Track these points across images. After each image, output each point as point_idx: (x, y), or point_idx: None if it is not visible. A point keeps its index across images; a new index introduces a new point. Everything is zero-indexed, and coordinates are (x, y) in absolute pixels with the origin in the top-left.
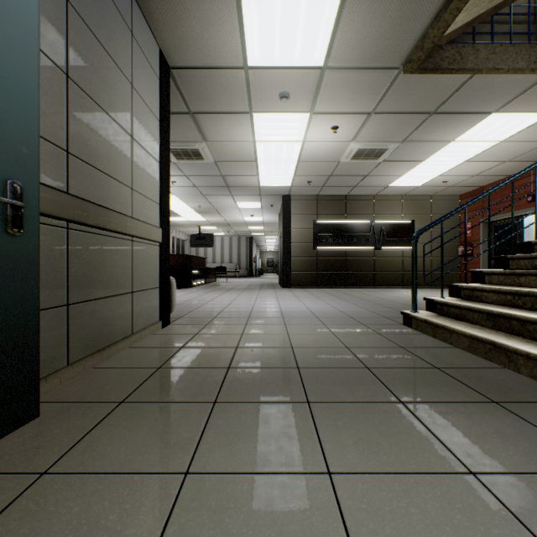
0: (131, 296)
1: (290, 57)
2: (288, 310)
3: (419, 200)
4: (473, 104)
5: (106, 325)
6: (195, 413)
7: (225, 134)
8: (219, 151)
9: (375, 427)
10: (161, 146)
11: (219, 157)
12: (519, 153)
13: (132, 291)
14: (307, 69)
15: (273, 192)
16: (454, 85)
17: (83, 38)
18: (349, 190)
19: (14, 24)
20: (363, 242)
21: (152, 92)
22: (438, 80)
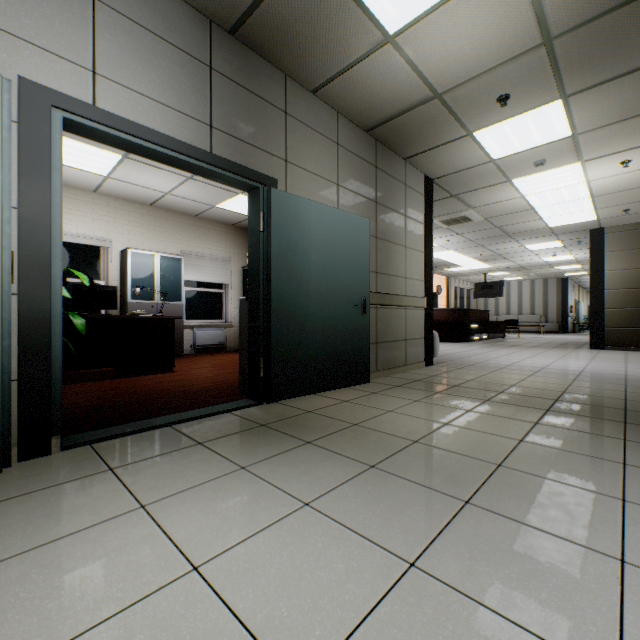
0: (404, 342)
1: (532, 143)
2: (553, 367)
3: None
4: None
5: (392, 357)
6: (427, 393)
7: (488, 200)
8: (486, 211)
9: (511, 410)
10: (425, 241)
11: (488, 215)
12: None
13: (405, 339)
14: (554, 142)
15: (571, 229)
16: None
17: (382, 214)
18: None
19: (363, 242)
20: None
21: (418, 209)
22: None
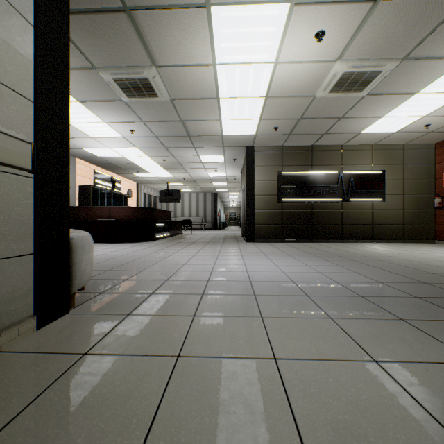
0: None
1: None
2: (258, 276)
3: (390, 150)
4: None
5: None
6: None
7: (177, 52)
8: (173, 83)
9: None
10: None
11: (175, 93)
12: None
13: None
14: None
15: (236, 143)
16: None
17: None
18: (316, 139)
19: None
20: (331, 193)
21: None
22: None
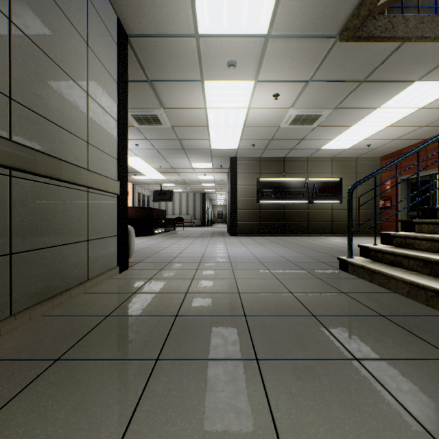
0: (86, 244)
1: (237, 25)
2: (235, 255)
3: (346, 161)
4: (399, 72)
5: (58, 273)
6: (134, 375)
7: (180, 101)
8: (175, 117)
9: (334, 396)
10: (119, 106)
11: (175, 122)
12: (435, 119)
13: (88, 239)
14: (252, 37)
15: (222, 154)
16: (384, 53)
17: None
18: (287, 153)
19: None
20: (299, 196)
21: (109, 55)
22: (370, 48)
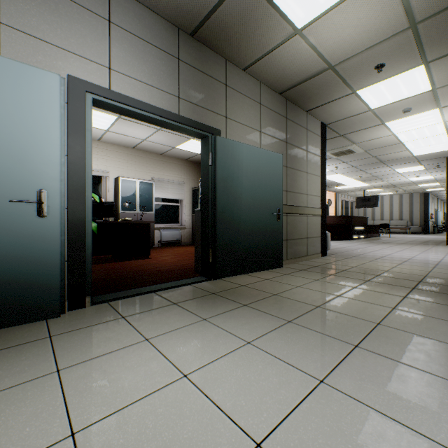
0: (306, 239)
1: (401, 96)
2: (417, 258)
3: None
4: None
5: (297, 249)
6: (323, 275)
7: (367, 137)
8: (366, 145)
9: (385, 288)
10: (320, 168)
11: (367, 148)
12: None
13: (307, 237)
14: (418, 95)
15: (432, 157)
16: None
17: (290, 150)
18: None
19: (278, 170)
20: None
21: (316, 146)
22: None
